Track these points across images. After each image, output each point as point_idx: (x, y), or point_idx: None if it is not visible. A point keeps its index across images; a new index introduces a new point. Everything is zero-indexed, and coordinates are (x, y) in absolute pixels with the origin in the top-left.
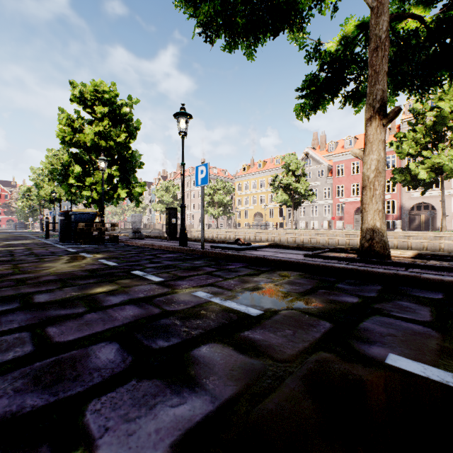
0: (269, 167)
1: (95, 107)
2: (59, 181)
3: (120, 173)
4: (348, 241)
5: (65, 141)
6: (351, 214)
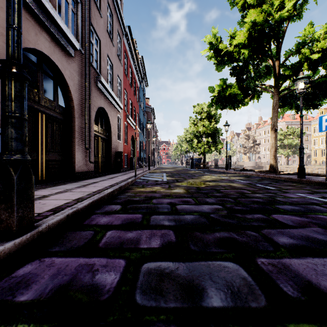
0: None
1: (201, 114)
2: (189, 145)
3: (212, 139)
4: None
5: (191, 130)
6: None
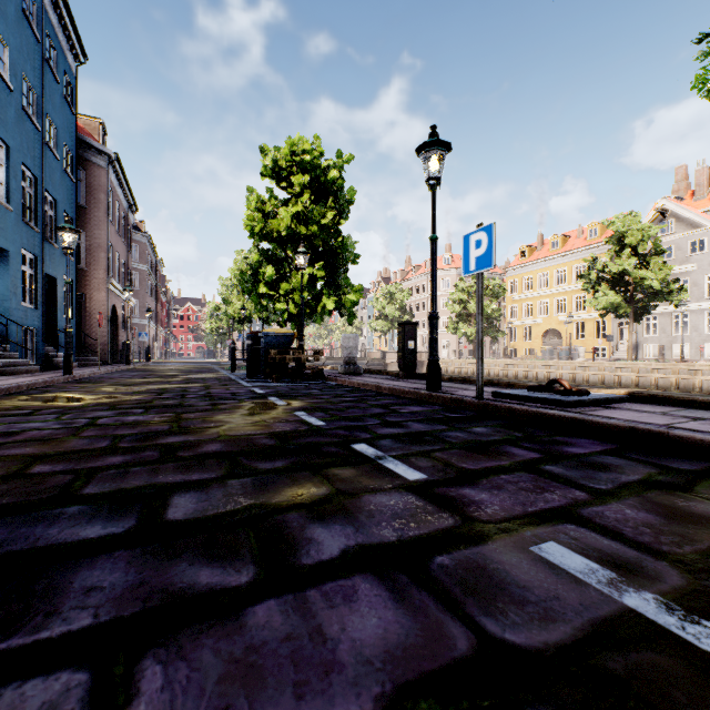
0: (574, 245)
1: (291, 178)
2: (247, 291)
3: (326, 273)
4: None
5: (254, 234)
6: None
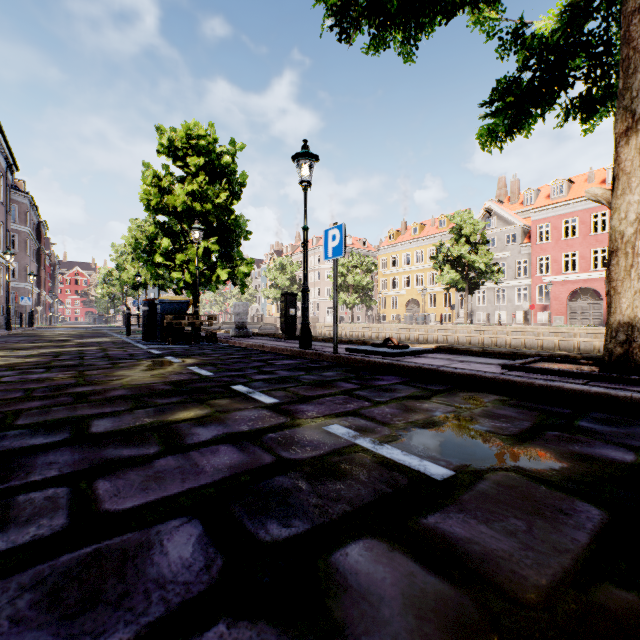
0: (429, 232)
1: (187, 159)
2: (143, 260)
3: (220, 246)
4: (559, 343)
5: (150, 207)
6: (562, 300)
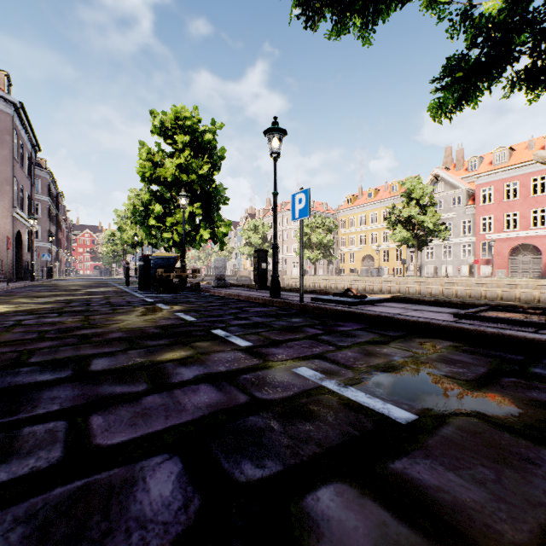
0: (382, 196)
1: (176, 137)
2: (139, 223)
3: (203, 210)
4: (501, 294)
5: (145, 178)
6: (504, 255)
